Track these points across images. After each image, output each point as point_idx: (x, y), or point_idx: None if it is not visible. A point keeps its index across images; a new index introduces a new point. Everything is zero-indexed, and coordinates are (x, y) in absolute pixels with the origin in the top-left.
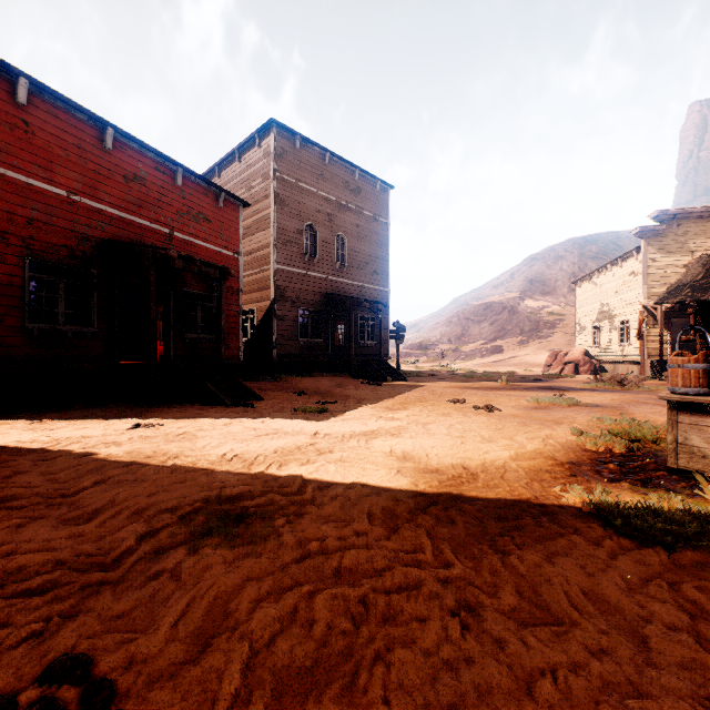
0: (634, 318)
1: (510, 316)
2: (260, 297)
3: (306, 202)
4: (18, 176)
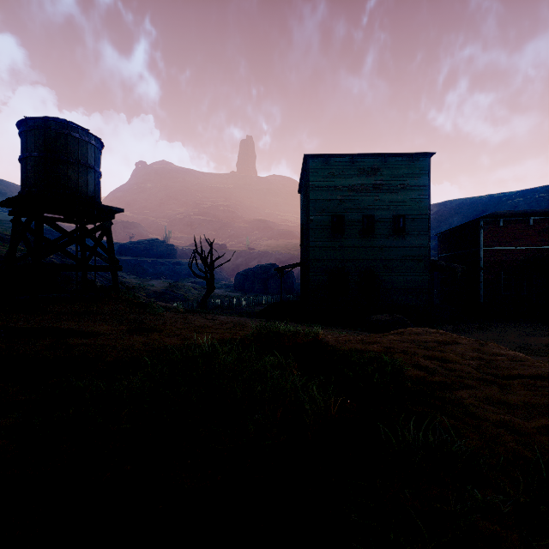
0: None
1: None
2: None
3: None
4: (499, 248)
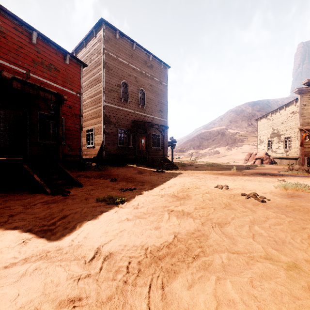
0: (293, 136)
1: (222, 137)
2: (96, 122)
3: (122, 69)
4: None
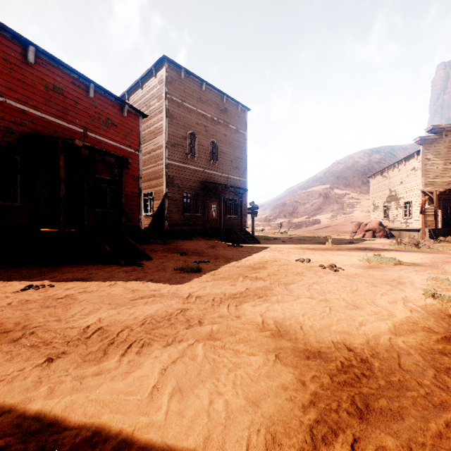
0: (414, 200)
1: (324, 200)
2: (156, 184)
3: (189, 117)
4: None
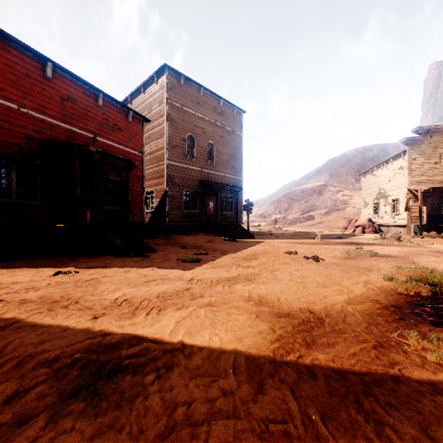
0: (401, 197)
1: (318, 197)
2: (157, 183)
3: (188, 120)
4: None
